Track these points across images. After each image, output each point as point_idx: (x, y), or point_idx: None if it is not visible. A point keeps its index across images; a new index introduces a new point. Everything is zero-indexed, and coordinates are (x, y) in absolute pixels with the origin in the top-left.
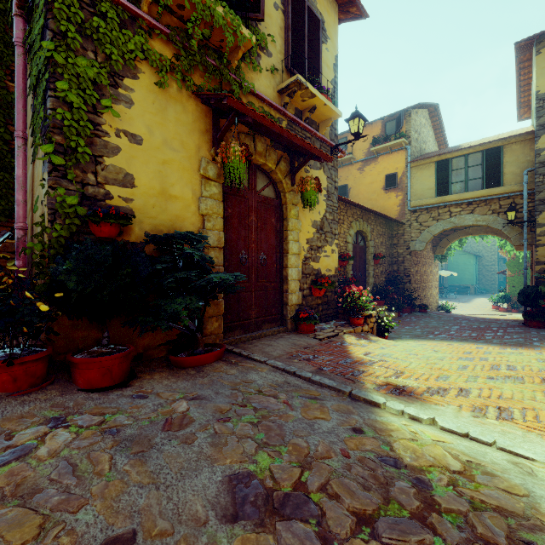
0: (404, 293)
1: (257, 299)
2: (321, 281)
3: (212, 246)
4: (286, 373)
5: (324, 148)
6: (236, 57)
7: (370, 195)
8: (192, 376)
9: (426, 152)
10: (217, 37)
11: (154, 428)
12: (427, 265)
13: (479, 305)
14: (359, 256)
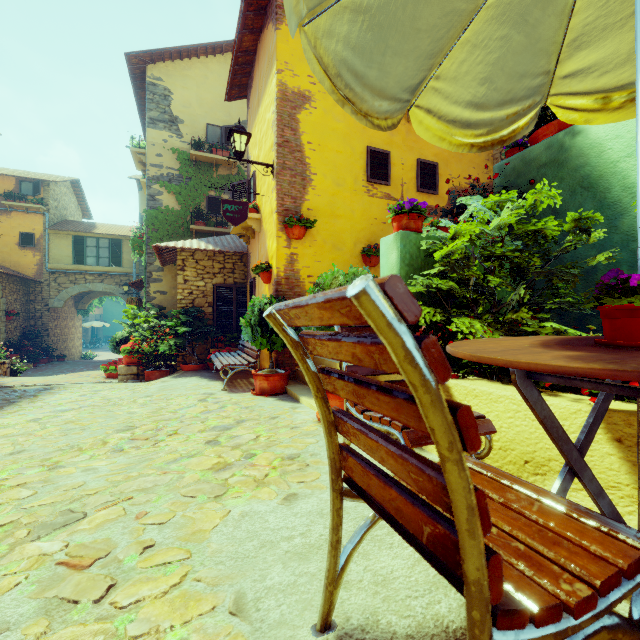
0: (42, 346)
1: None
2: None
3: None
4: None
5: None
6: None
7: (0, 247)
8: None
9: (68, 218)
10: None
11: None
12: (70, 319)
13: None
14: None
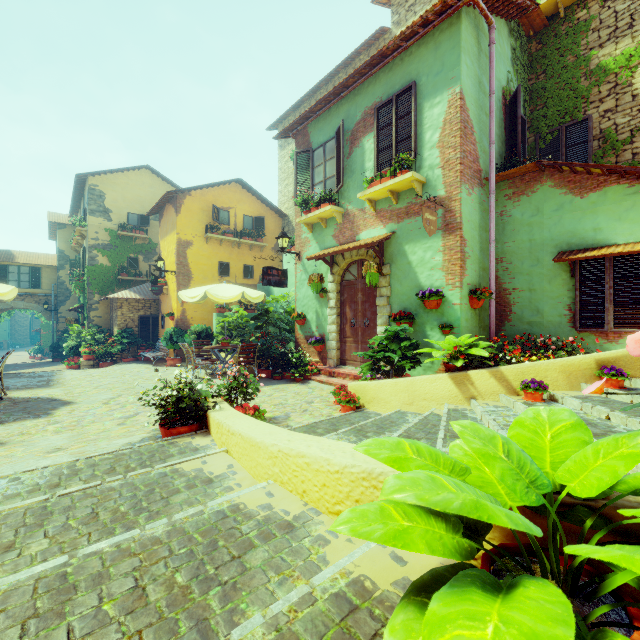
0: None
1: None
2: None
3: None
4: None
5: None
6: None
7: None
8: None
9: None
10: None
11: None
12: None
13: (18, 357)
14: None
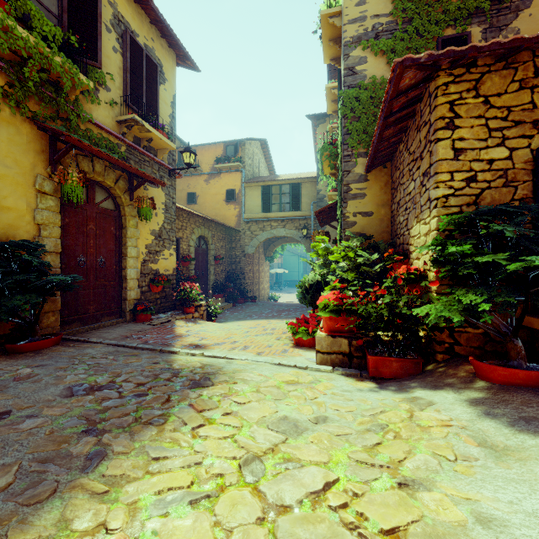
0: (239, 287)
1: (96, 296)
2: (158, 279)
3: (49, 251)
4: (118, 346)
5: (163, 170)
6: (74, 93)
7: (214, 204)
8: (31, 357)
9: (258, 175)
10: (54, 74)
11: (6, 381)
12: (260, 264)
13: None
14: (202, 257)
